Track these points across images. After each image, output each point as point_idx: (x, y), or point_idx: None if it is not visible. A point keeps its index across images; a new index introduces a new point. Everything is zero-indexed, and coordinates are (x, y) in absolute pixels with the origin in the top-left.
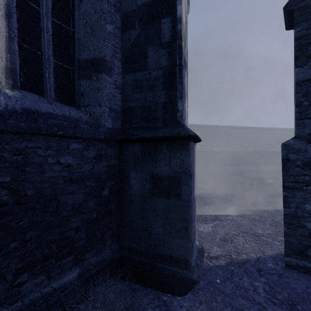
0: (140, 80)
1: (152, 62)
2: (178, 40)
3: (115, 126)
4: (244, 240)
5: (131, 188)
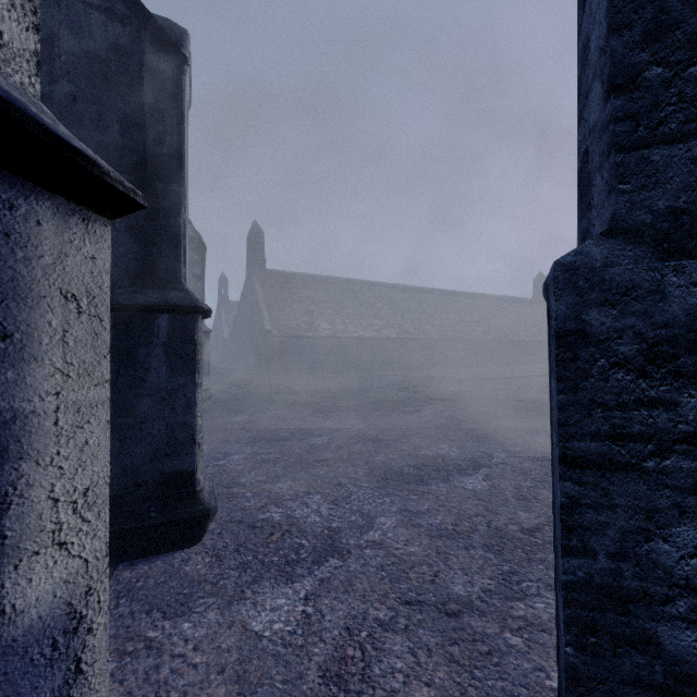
0: None
1: None
2: None
3: None
4: (410, 656)
5: None
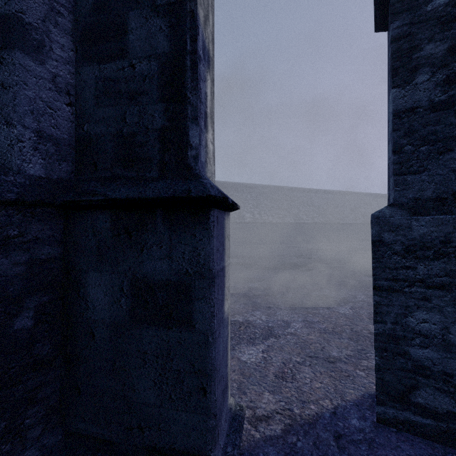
0: (112, 79)
1: (138, 43)
2: (190, 2)
3: (54, 173)
4: (312, 374)
5: (91, 307)
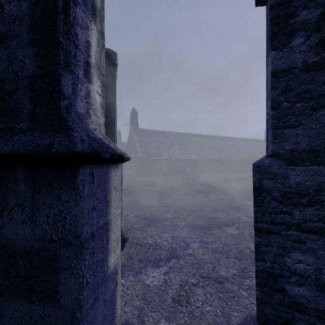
0: None
1: None
2: None
3: None
4: (204, 296)
5: None
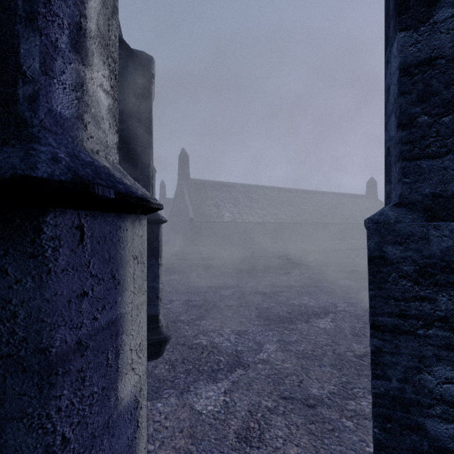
0: None
1: None
2: None
3: None
4: (286, 429)
5: None
